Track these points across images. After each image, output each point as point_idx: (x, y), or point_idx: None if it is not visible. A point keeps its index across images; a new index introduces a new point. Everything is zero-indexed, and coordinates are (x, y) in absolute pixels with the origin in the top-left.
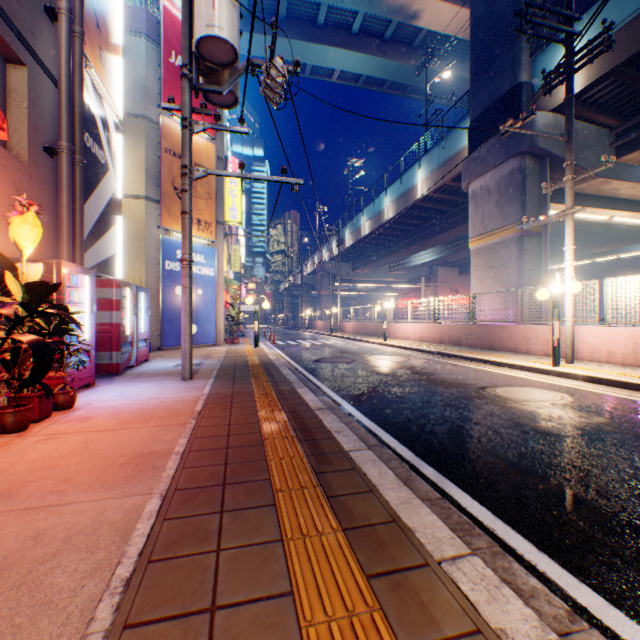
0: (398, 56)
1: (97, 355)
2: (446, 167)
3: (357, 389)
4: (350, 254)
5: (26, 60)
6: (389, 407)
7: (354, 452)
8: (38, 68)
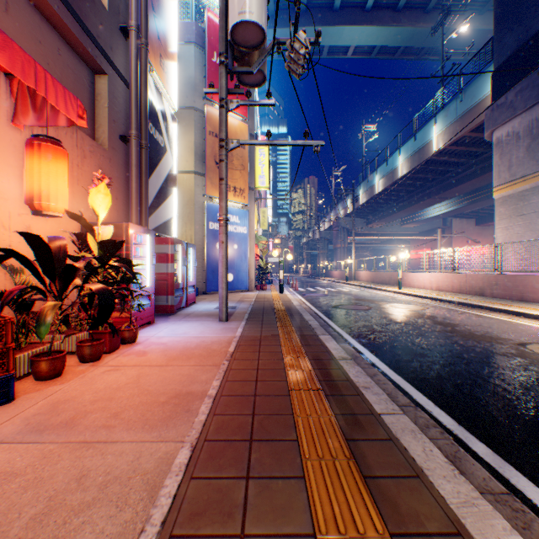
0: (411, 22)
1: (157, 298)
2: (465, 119)
3: (377, 338)
4: (363, 210)
5: (107, 70)
6: (415, 360)
7: (387, 416)
8: (115, 75)
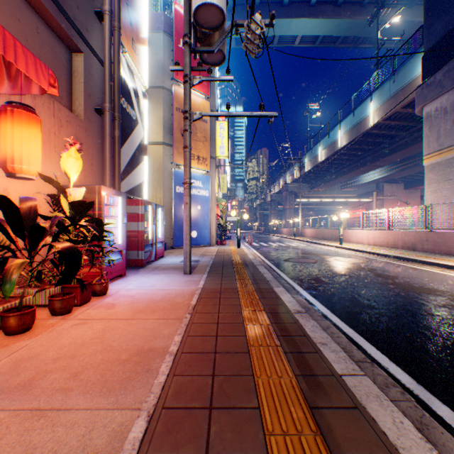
0: (350, 14)
1: (129, 253)
2: (397, 97)
3: (326, 289)
4: (308, 177)
5: (83, 49)
6: (363, 312)
7: (349, 378)
8: (91, 54)
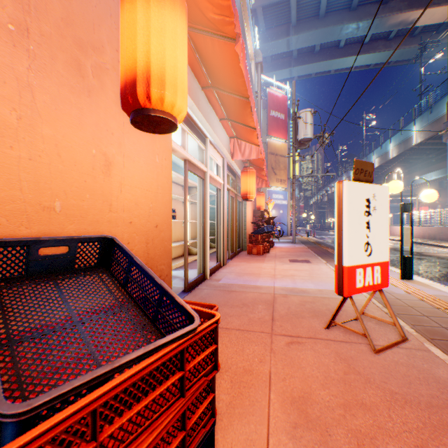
0: (400, 45)
1: None
2: (433, 125)
3: None
4: None
5: None
6: None
7: None
8: None
